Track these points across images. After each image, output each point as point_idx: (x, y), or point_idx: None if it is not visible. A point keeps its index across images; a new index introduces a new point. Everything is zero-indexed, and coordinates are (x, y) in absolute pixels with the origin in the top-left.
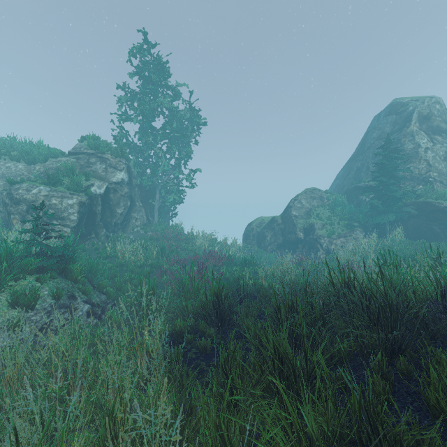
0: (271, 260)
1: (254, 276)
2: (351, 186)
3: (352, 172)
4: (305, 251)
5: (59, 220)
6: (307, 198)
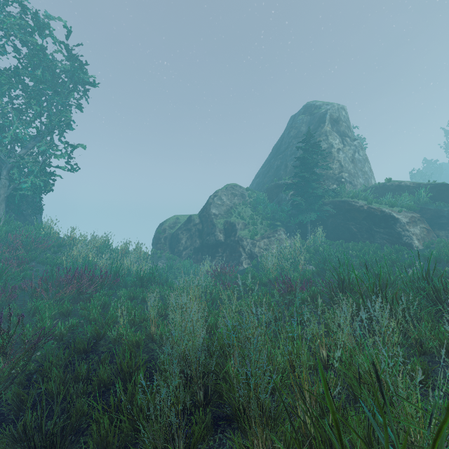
0: (185, 269)
1: (140, 316)
2: (272, 184)
3: (272, 170)
4: (226, 256)
5: None
6: (228, 195)
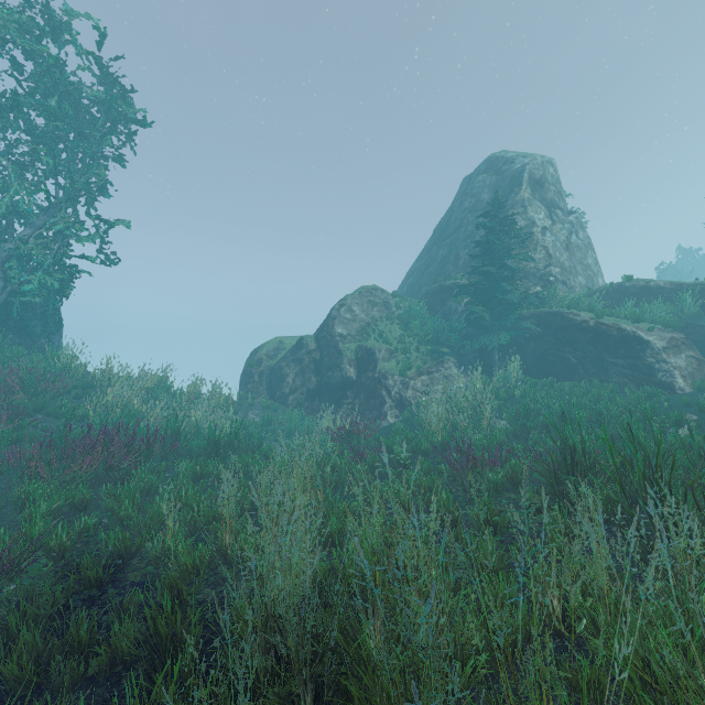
0: (292, 426)
1: (206, 513)
2: (434, 286)
3: (434, 263)
4: (359, 403)
5: None
6: (363, 304)
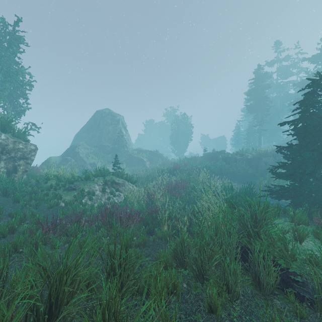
0: None
1: None
2: (99, 144)
3: (96, 137)
4: None
5: (24, 159)
6: (83, 148)
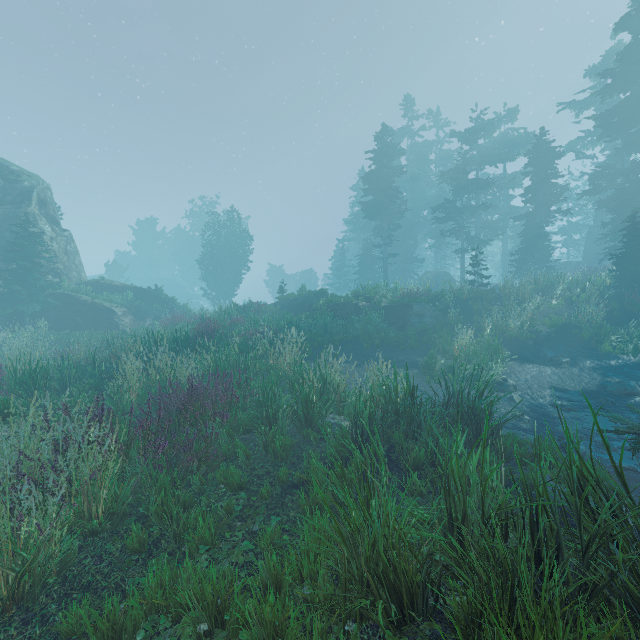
0: None
1: None
2: None
3: None
4: None
5: None
6: None
